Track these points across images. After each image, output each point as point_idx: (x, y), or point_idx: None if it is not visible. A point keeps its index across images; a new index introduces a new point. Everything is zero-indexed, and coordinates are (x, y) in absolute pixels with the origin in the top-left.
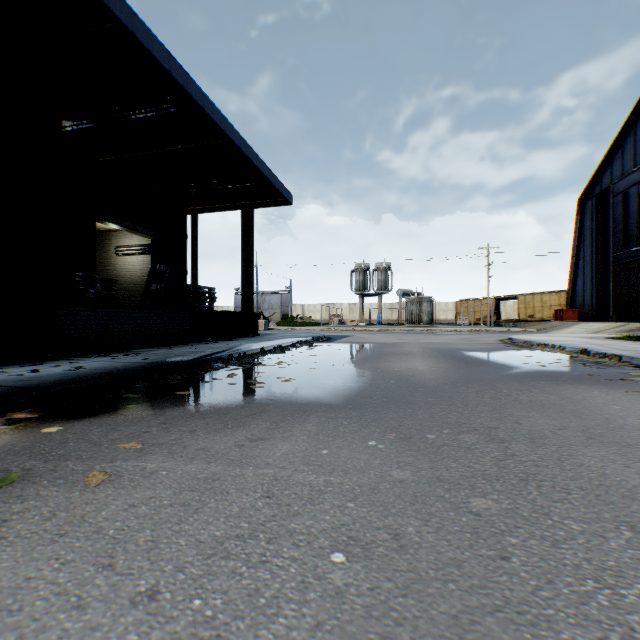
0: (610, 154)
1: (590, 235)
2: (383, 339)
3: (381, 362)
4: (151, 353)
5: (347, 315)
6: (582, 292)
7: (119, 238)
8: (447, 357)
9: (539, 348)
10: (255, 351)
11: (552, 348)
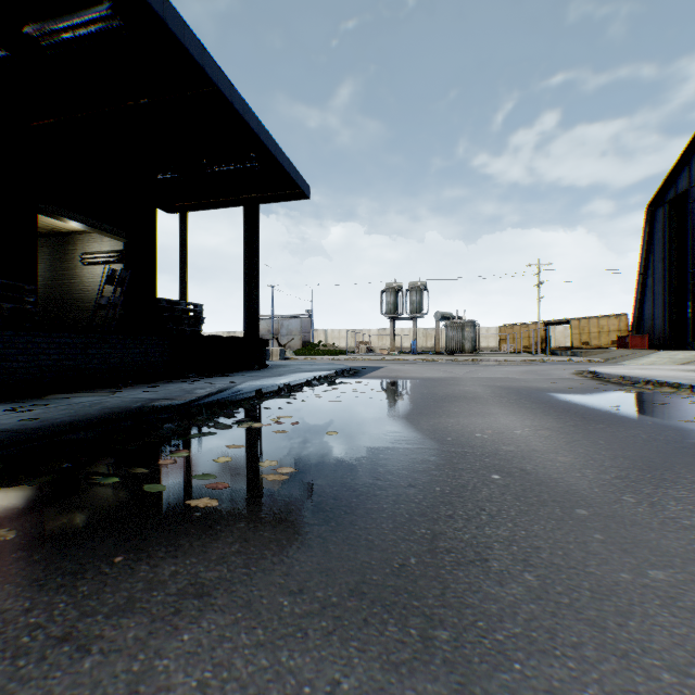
0: (688, 151)
1: (662, 248)
2: (426, 372)
3: (444, 417)
4: (68, 403)
5: (376, 342)
6: (651, 315)
7: (86, 242)
8: (539, 405)
9: (651, 387)
10: (246, 396)
11: (676, 388)
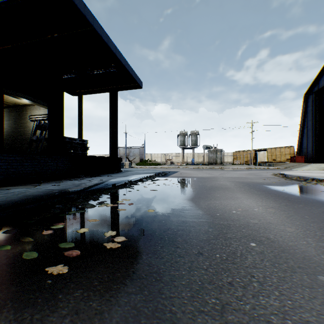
0: None
1: (311, 114)
2: (199, 174)
3: (212, 199)
4: (6, 192)
5: (175, 159)
6: (306, 146)
7: (32, 110)
8: (261, 192)
9: (315, 182)
10: (107, 187)
11: None
